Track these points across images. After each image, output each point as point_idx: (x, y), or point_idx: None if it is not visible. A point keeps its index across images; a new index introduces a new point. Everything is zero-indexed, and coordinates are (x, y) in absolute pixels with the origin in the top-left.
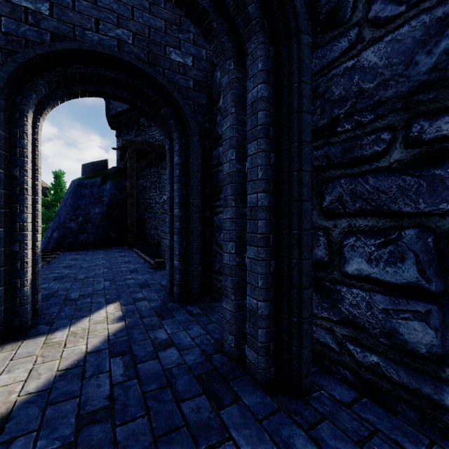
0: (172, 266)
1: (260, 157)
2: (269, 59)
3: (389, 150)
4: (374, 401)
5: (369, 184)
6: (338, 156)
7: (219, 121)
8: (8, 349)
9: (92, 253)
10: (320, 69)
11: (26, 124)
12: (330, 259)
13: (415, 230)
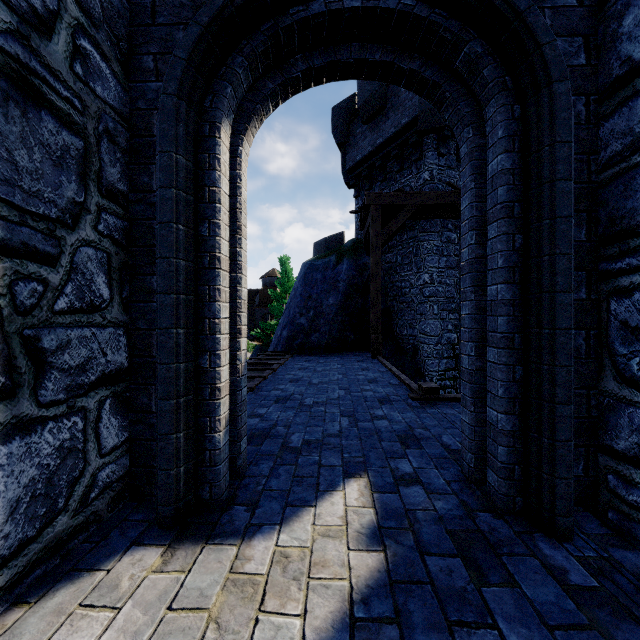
0: (478, 418)
1: None
2: None
3: None
4: None
5: None
6: None
7: (637, 20)
8: (178, 561)
9: (325, 361)
10: None
11: (218, 143)
12: None
13: None
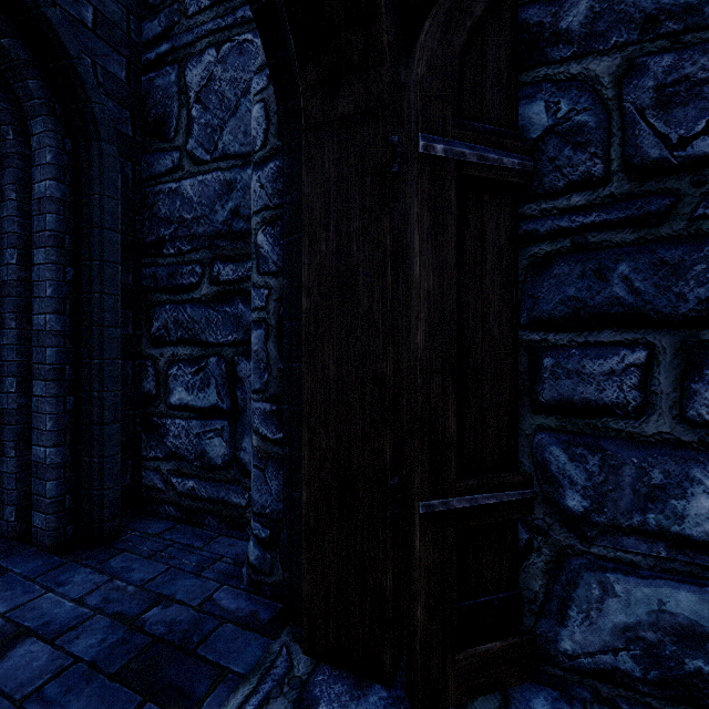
0: None
1: (50, 270)
2: (64, 153)
3: (201, 284)
4: (188, 524)
5: (188, 313)
6: (164, 280)
7: None
8: None
9: None
10: (149, 177)
11: None
12: (157, 392)
13: (216, 358)
